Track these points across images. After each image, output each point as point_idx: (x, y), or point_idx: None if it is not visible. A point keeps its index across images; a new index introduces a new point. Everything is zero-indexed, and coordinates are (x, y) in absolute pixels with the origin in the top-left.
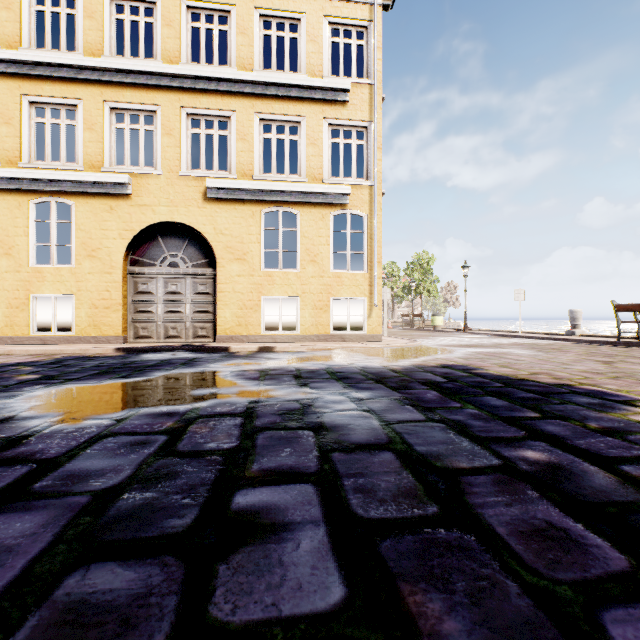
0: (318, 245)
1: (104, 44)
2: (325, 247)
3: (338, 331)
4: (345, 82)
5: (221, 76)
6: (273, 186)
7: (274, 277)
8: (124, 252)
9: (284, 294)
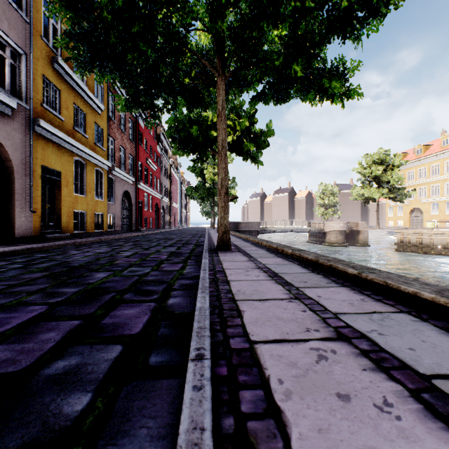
0: (442, 209)
1: (406, 180)
2: (443, 209)
3: (447, 227)
4: (446, 175)
5: (422, 181)
6: (431, 199)
7: (433, 216)
8: (409, 213)
9: (435, 219)
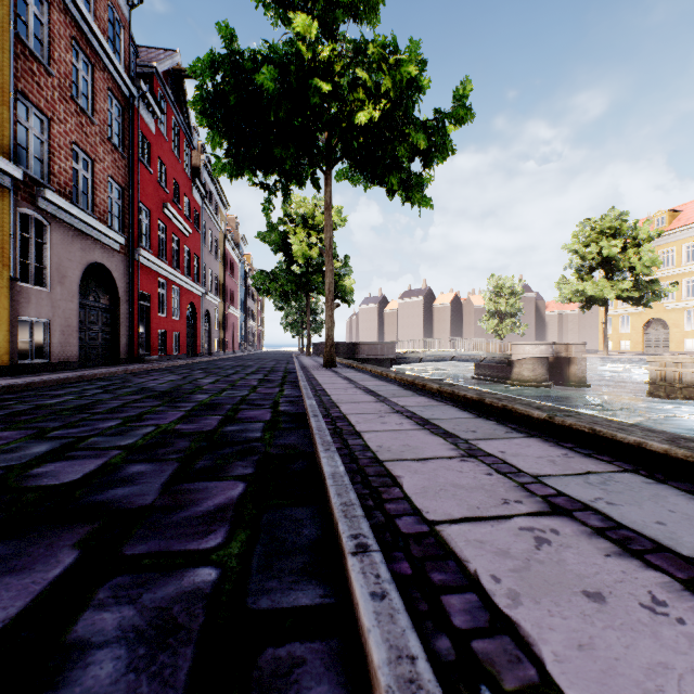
0: None
1: None
2: None
3: None
4: None
5: (668, 272)
6: (685, 303)
7: (688, 332)
8: (641, 328)
9: (692, 338)
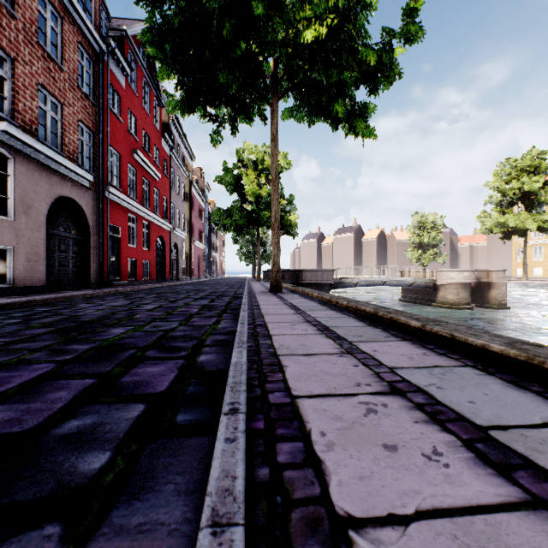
0: None
1: None
2: None
3: None
4: None
5: None
6: None
7: None
8: None
9: None
